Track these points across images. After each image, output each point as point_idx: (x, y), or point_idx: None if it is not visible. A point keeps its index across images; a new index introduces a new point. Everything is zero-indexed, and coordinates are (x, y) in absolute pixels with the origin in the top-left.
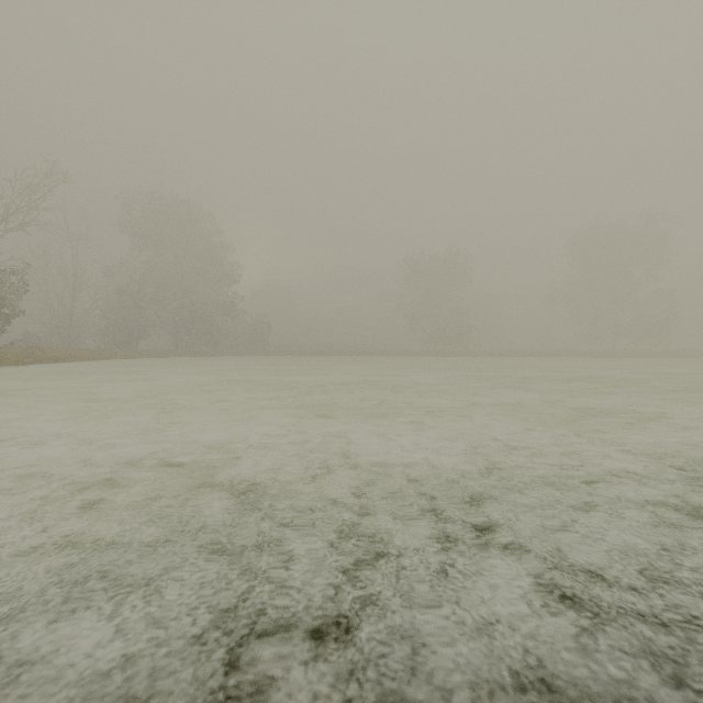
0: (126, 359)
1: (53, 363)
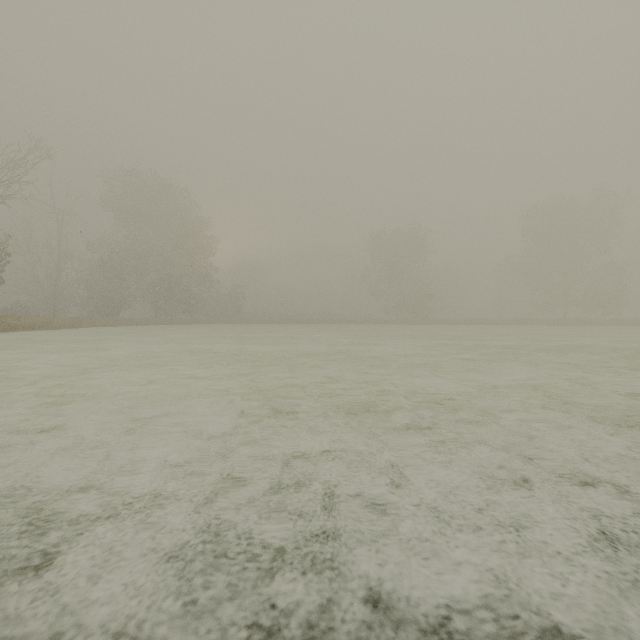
0: (105, 327)
1: (28, 330)
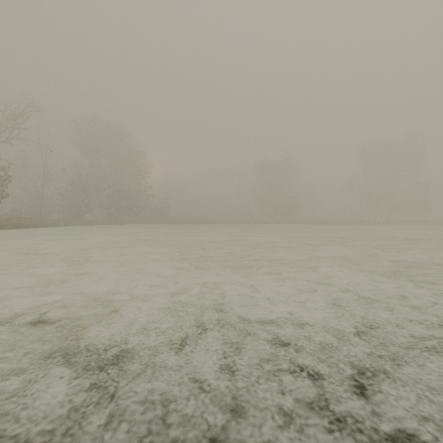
0: (76, 226)
1: (26, 228)
